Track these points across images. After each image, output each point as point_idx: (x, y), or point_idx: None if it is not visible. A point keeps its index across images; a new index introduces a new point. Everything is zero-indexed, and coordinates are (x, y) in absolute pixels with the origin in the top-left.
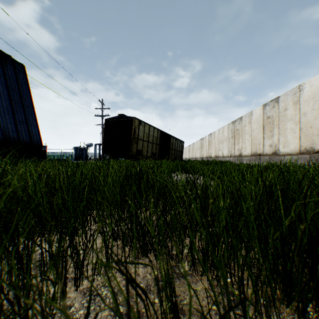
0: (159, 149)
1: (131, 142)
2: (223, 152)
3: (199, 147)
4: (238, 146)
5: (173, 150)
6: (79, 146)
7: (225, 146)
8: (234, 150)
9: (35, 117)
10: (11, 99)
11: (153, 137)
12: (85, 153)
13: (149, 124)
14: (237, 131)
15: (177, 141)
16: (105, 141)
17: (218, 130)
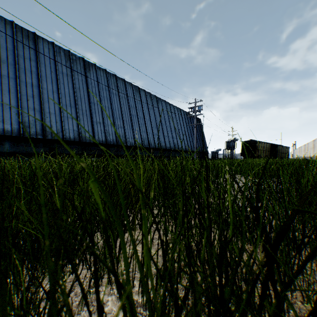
0: (269, 153)
1: (255, 151)
2: (310, 154)
3: (303, 150)
4: (313, 152)
5: (279, 153)
6: (214, 151)
7: (311, 152)
8: (313, 154)
9: (205, 140)
10: (200, 135)
11: (265, 148)
12: (217, 155)
13: (263, 142)
14: (313, 145)
15: (283, 147)
16: (242, 151)
17: (309, 142)
